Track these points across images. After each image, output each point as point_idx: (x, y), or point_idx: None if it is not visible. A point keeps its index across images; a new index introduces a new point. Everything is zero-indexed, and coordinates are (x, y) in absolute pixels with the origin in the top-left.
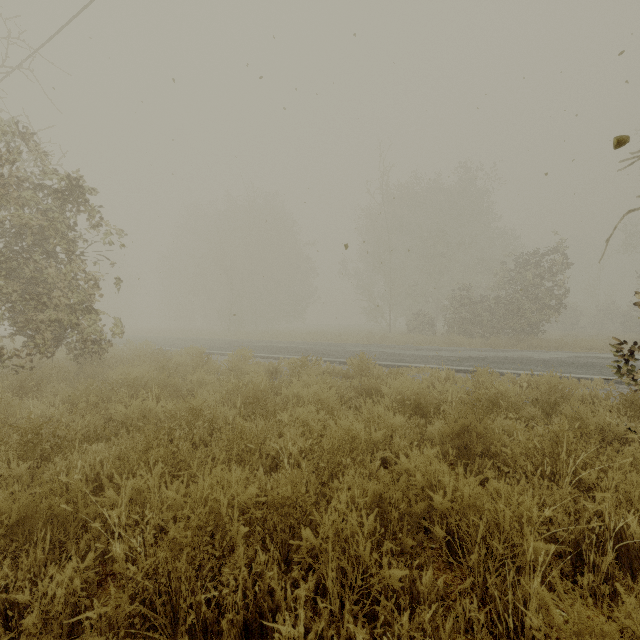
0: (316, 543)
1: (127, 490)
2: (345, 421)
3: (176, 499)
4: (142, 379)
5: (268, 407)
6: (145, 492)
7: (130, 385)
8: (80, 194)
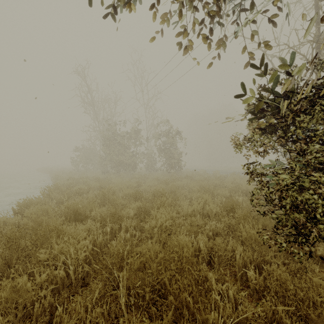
0: (226, 185)
1: (204, 182)
2: (236, 180)
3: (210, 182)
4: (195, 174)
5: (223, 179)
6: (206, 183)
7: (193, 176)
8: (179, 133)
